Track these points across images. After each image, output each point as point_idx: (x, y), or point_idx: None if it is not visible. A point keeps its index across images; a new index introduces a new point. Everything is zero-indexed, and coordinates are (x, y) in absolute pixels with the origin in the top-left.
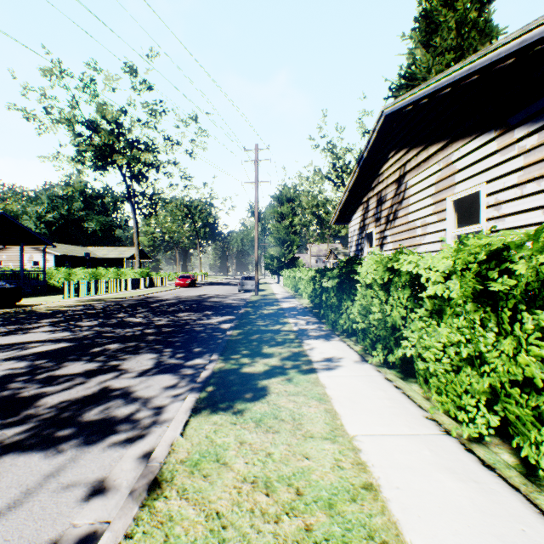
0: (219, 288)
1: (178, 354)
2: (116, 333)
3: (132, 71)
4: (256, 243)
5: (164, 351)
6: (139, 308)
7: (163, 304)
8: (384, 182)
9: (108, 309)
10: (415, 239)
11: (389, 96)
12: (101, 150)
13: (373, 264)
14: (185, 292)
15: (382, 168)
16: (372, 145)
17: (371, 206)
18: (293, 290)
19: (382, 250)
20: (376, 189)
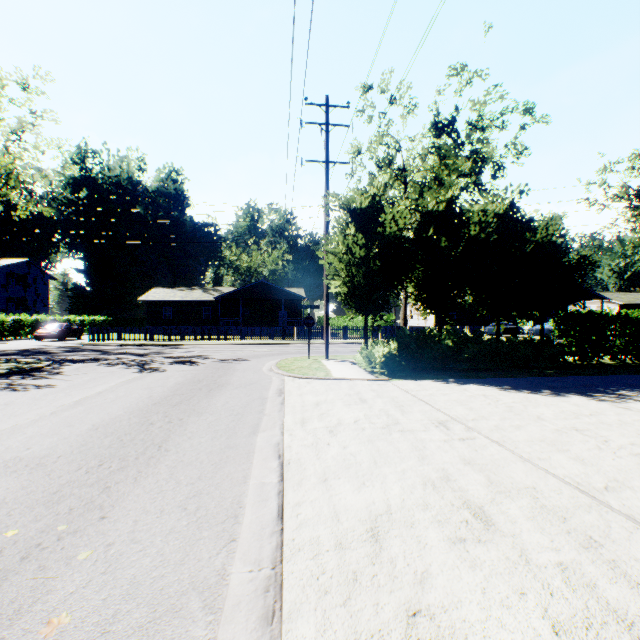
0: None
1: None
2: None
3: None
4: None
5: None
6: None
7: None
8: None
9: None
10: None
11: None
12: None
13: None
14: None
15: None
16: None
17: None
18: None
19: None
20: None
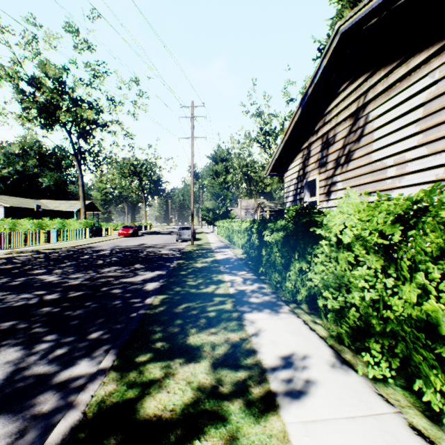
0: (159, 237)
1: (60, 347)
2: (3, 302)
3: (73, 30)
4: (192, 195)
5: (42, 341)
6: (66, 261)
7: (95, 256)
8: (333, 121)
9: (29, 263)
10: (384, 182)
11: (318, 57)
12: (45, 107)
13: (353, 213)
14: (125, 242)
15: (329, 106)
16: (320, 78)
17: (314, 151)
18: (227, 239)
19: (330, 198)
20: (320, 131)
